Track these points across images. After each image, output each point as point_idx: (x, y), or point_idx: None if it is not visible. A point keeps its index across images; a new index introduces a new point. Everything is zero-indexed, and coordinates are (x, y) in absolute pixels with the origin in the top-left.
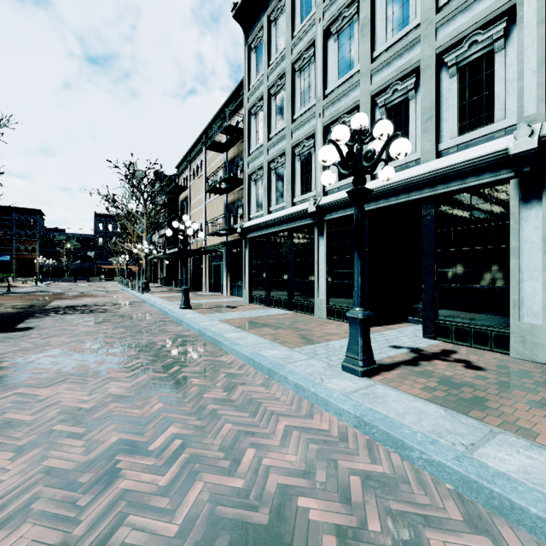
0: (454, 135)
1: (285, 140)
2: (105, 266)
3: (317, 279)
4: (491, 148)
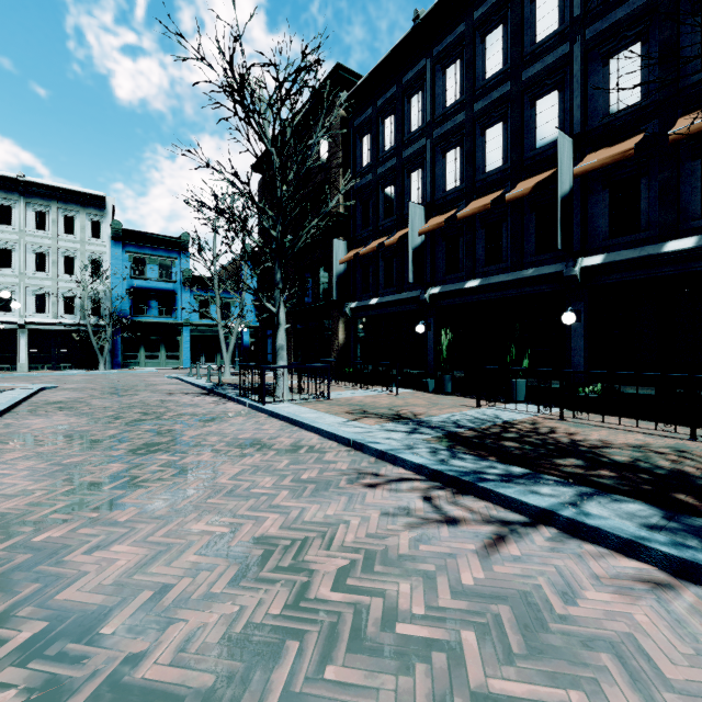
0: None
1: None
2: None
3: None
4: (13, 320)
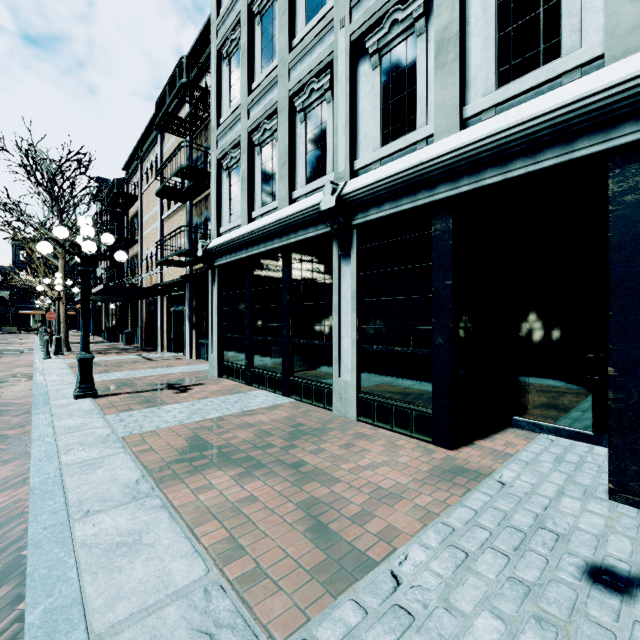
0: None
1: (277, 87)
2: (29, 311)
3: (338, 341)
4: None
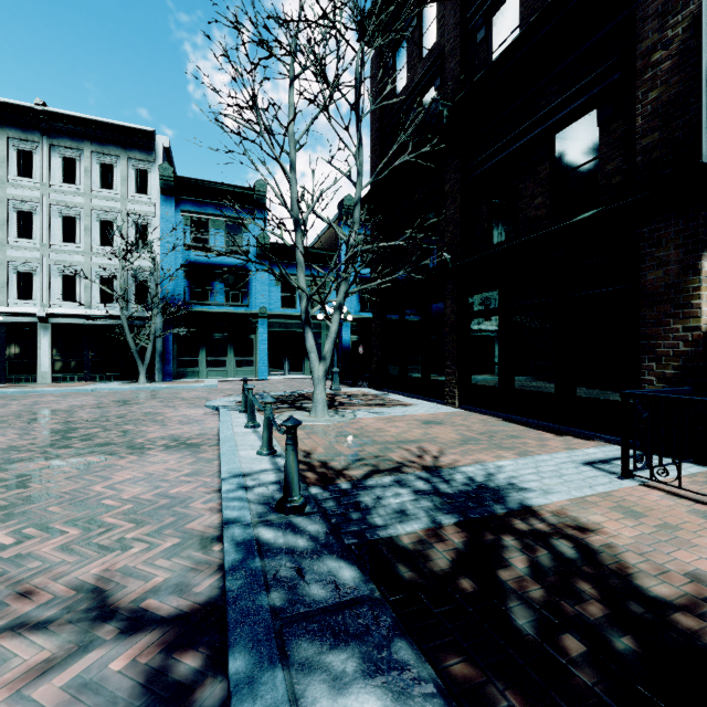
0: (16, 298)
1: None
2: None
3: None
4: (32, 311)
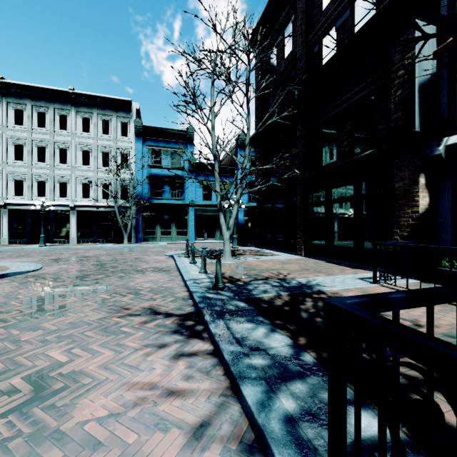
0: (58, 196)
1: None
2: None
3: (2, 230)
4: (67, 203)
